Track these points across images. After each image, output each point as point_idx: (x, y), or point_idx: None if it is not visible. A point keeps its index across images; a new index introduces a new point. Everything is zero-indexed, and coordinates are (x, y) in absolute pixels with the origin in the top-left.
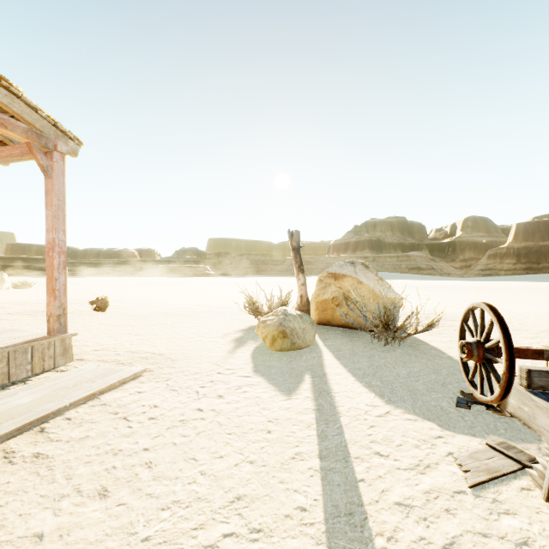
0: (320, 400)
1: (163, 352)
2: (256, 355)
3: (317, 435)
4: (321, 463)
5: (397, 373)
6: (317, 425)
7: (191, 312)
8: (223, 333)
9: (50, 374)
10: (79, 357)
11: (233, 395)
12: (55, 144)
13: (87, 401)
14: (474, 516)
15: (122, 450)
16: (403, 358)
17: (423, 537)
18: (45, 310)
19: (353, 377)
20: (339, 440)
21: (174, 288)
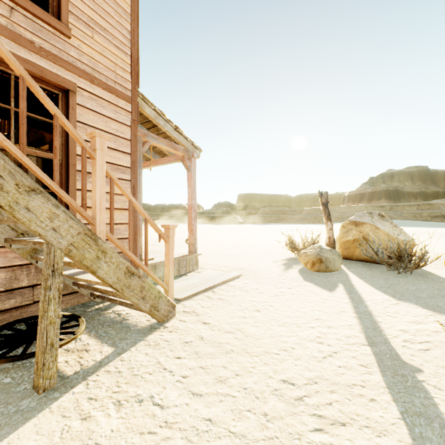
0: (351, 295)
1: (243, 268)
2: (302, 273)
3: (352, 306)
4: (356, 315)
5: (407, 288)
6: (351, 303)
7: (244, 248)
8: (273, 260)
9: (194, 273)
10: (200, 267)
11: (297, 288)
12: (192, 154)
13: (223, 284)
14: (443, 338)
15: (254, 301)
16: (413, 281)
17: (412, 338)
18: (155, 243)
19: (373, 287)
20: (365, 309)
21: (220, 232)
